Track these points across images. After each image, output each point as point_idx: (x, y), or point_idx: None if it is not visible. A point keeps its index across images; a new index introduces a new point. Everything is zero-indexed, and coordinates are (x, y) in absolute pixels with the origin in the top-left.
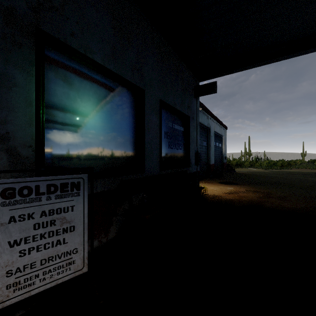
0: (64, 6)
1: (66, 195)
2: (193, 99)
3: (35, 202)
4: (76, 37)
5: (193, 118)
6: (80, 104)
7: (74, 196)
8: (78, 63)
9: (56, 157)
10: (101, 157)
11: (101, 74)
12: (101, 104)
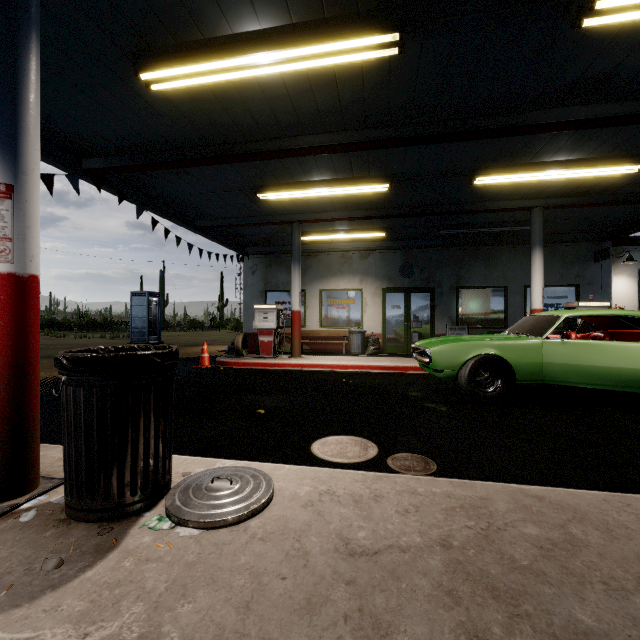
0: (464, 275)
1: (461, 331)
2: (592, 265)
3: (455, 331)
4: (468, 282)
5: (590, 283)
6: (470, 303)
7: (463, 331)
8: (469, 289)
9: (462, 321)
10: (480, 321)
11: (480, 289)
12: (480, 301)
